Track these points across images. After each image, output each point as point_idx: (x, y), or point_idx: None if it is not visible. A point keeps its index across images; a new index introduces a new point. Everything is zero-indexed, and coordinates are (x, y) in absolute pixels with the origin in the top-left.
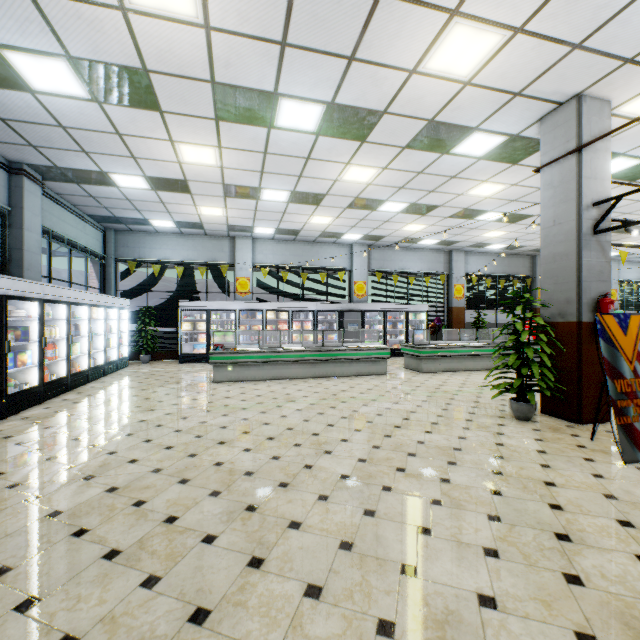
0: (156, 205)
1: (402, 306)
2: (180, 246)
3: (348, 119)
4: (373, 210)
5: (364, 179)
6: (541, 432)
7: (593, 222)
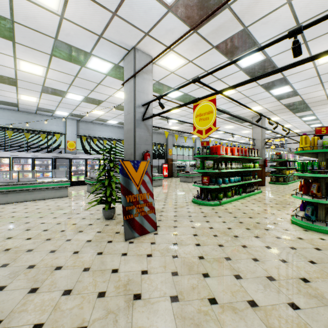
0: None
1: (97, 156)
2: None
3: None
4: (63, 97)
5: (39, 73)
6: (108, 226)
7: (142, 114)
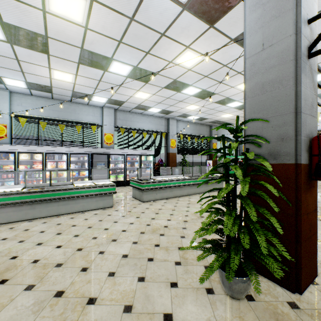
0: None
1: (137, 151)
2: None
3: None
4: (105, 70)
5: (77, 17)
6: None
7: (308, 43)
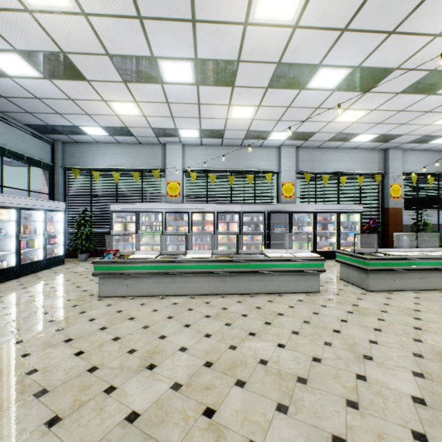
0: (69, 104)
1: (333, 207)
2: (118, 154)
3: None
4: (301, 88)
5: (287, 13)
6: None
7: None
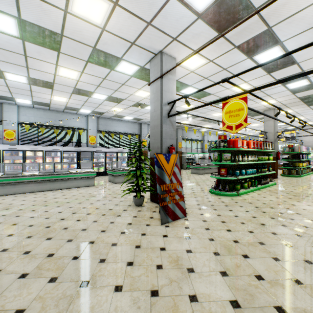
0: None
1: (115, 149)
2: None
3: (39, 33)
4: (89, 97)
5: (73, 77)
6: (140, 212)
7: (168, 111)
